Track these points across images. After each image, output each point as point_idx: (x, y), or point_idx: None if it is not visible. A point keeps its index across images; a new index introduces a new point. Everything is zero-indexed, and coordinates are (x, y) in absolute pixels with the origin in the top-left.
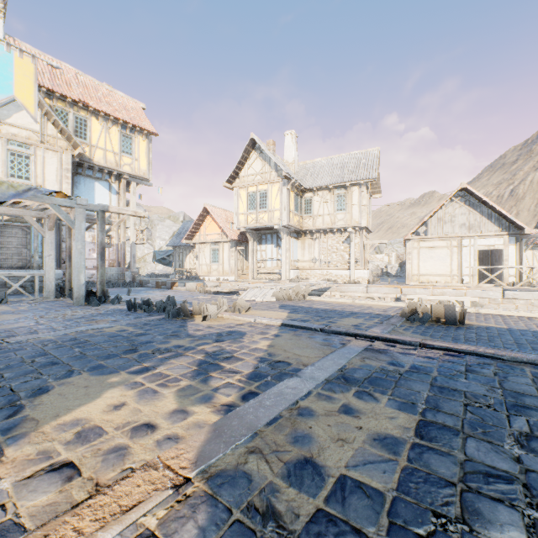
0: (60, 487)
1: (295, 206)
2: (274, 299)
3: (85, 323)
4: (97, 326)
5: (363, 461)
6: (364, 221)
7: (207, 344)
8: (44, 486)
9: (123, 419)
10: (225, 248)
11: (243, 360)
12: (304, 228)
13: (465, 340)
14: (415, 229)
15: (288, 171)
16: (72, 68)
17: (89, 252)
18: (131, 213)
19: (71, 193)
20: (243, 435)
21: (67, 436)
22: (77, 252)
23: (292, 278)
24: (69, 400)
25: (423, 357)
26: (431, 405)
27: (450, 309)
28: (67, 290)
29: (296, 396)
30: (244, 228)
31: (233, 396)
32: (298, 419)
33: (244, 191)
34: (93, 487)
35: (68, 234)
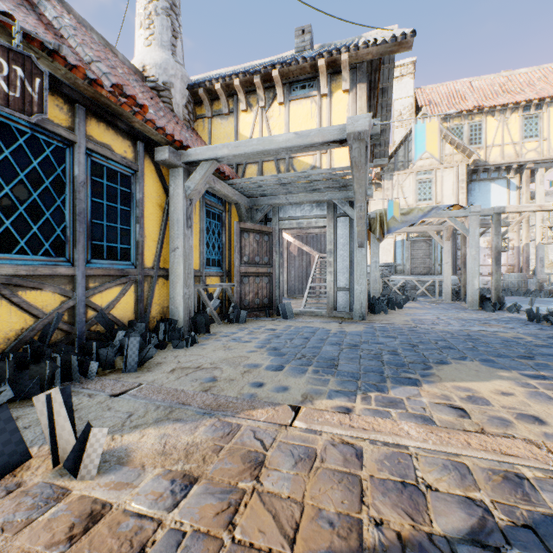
0: (455, 417)
1: None
2: None
3: (477, 324)
4: (489, 329)
5: None
6: None
7: None
8: (445, 411)
9: (508, 403)
10: None
11: None
12: None
13: None
14: None
15: None
16: (466, 80)
17: (483, 258)
18: (533, 208)
19: (464, 202)
20: None
21: (460, 394)
22: (470, 258)
23: None
24: (462, 374)
25: None
26: None
27: None
28: (461, 294)
29: None
30: None
31: None
32: None
33: None
34: (478, 429)
35: (462, 242)
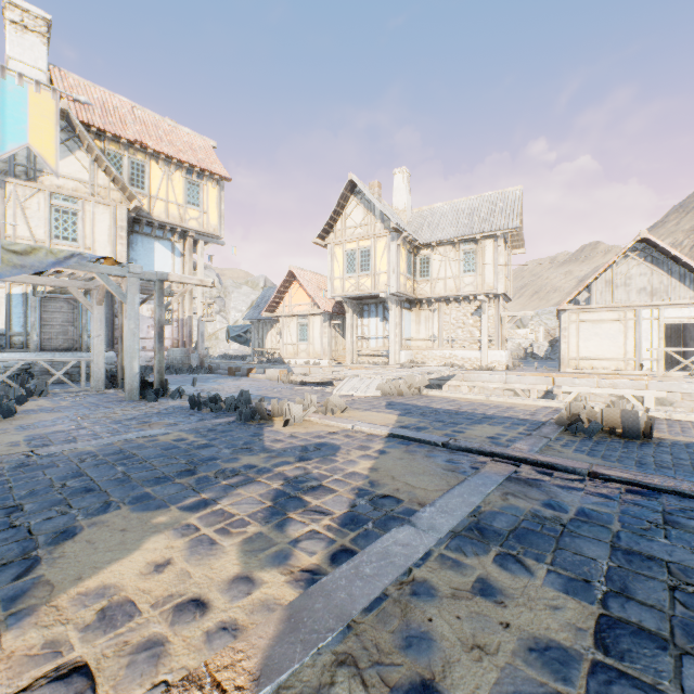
0: None
1: (407, 267)
2: (379, 394)
3: (135, 427)
4: (149, 432)
5: (514, 693)
6: (501, 286)
7: (287, 464)
8: None
9: (164, 590)
10: (316, 322)
11: (335, 492)
12: (420, 295)
13: (656, 465)
14: (573, 297)
15: (398, 222)
16: (128, 101)
17: (148, 330)
18: (196, 282)
19: (125, 257)
20: (330, 629)
21: (87, 616)
22: (130, 333)
23: (404, 362)
24: (98, 552)
25: (595, 495)
26: (616, 586)
27: (631, 417)
28: (119, 379)
29: (408, 559)
30: (340, 296)
31: (318, 555)
32: (412, 602)
33: (340, 248)
34: None
35: (120, 308)
